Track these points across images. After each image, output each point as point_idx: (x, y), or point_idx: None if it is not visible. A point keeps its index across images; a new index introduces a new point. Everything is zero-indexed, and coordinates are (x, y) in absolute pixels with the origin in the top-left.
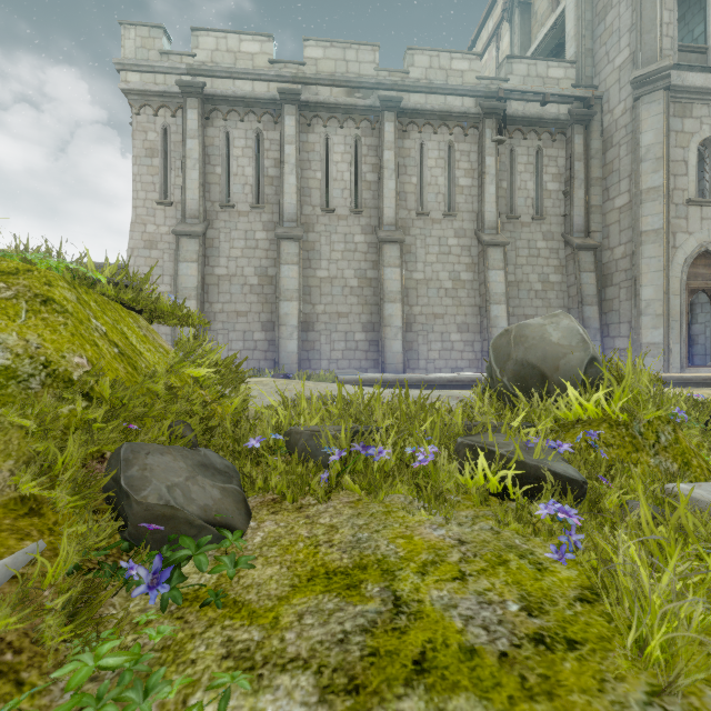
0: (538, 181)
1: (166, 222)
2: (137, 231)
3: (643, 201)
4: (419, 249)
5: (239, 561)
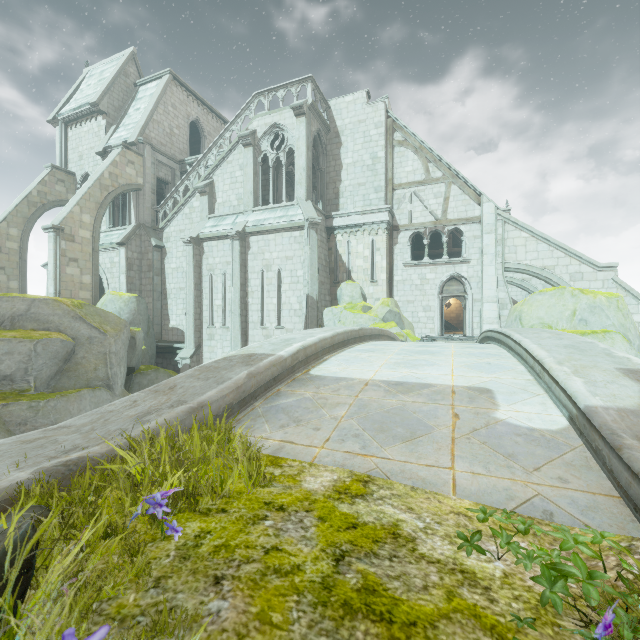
0: None
1: None
2: None
3: None
4: None
5: None
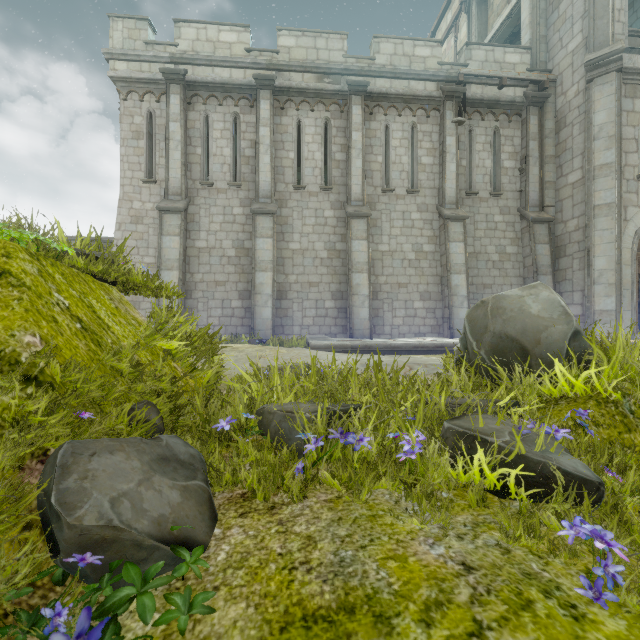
0: (495, 159)
1: (150, 199)
2: (124, 207)
3: (596, 177)
4: (384, 223)
5: (195, 601)
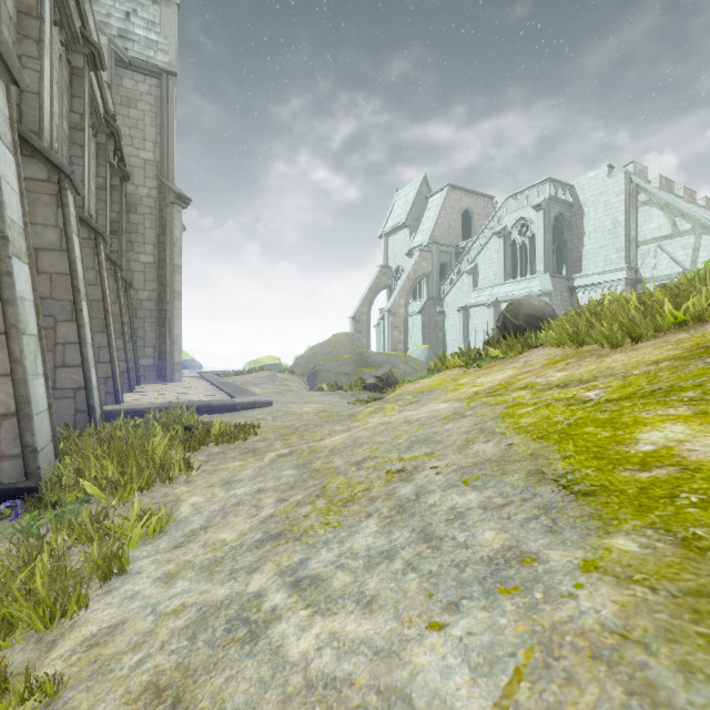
0: None
1: None
2: None
3: (176, 272)
4: None
5: None
